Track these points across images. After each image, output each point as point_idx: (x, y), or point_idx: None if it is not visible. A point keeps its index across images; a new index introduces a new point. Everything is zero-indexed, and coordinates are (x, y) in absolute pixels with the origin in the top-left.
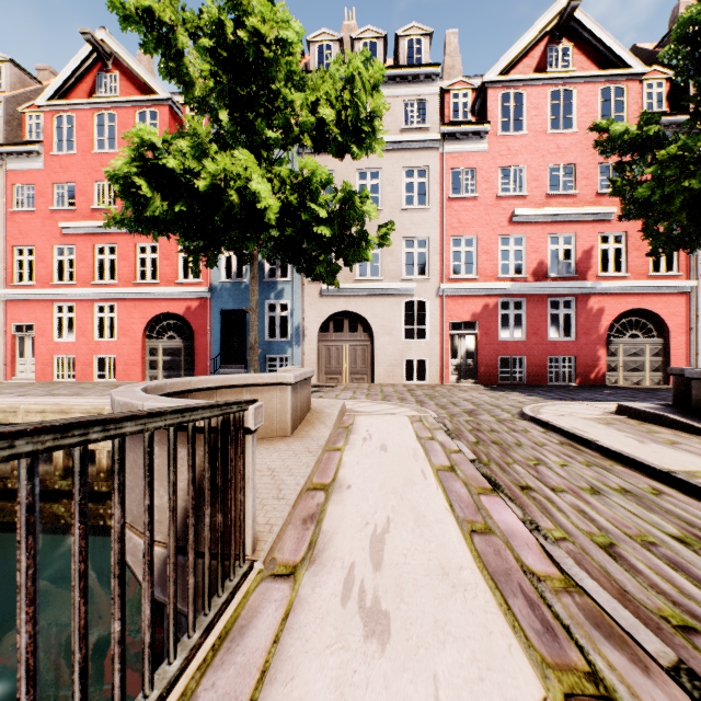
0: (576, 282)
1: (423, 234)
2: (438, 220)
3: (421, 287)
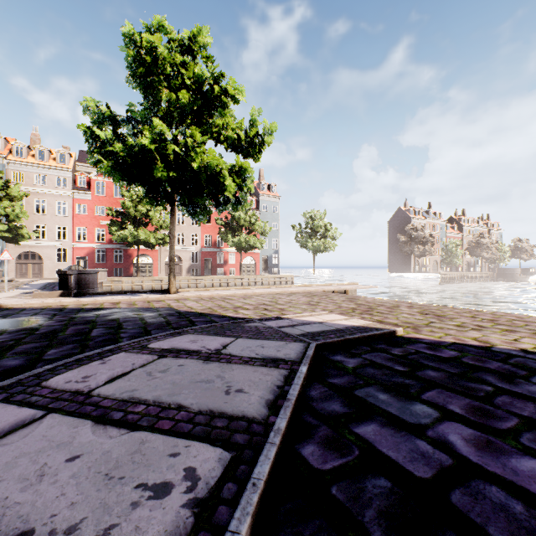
0: (123, 245)
1: (65, 225)
2: (72, 221)
3: (64, 244)
